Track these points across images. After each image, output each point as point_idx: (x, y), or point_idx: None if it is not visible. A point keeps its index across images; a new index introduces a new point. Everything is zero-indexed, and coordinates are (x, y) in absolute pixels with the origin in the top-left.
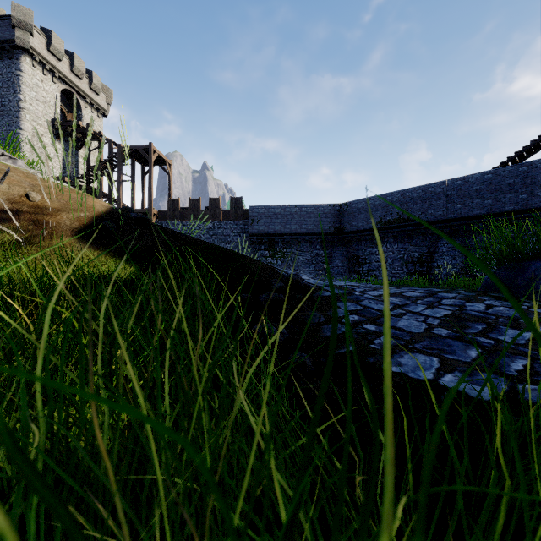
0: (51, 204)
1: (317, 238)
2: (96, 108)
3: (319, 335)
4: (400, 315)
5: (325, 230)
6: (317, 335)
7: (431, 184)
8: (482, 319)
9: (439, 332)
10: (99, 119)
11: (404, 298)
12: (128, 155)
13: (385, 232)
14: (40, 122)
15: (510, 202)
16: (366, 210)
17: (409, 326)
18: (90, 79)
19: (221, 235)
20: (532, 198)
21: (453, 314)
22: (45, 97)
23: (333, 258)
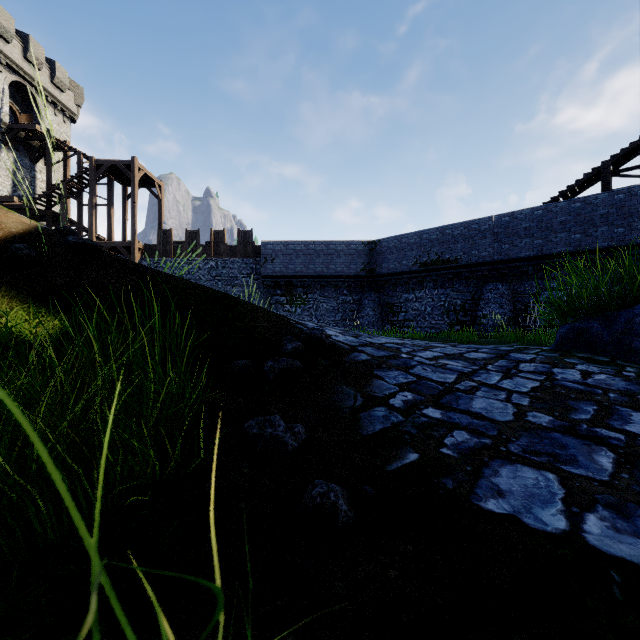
0: None
1: (344, 282)
2: (61, 110)
3: (356, 431)
4: (471, 390)
5: (354, 272)
6: (353, 431)
7: (476, 220)
8: (586, 394)
9: (536, 420)
10: (65, 124)
11: (468, 362)
12: (104, 171)
13: (423, 275)
14: None
15: (562, 243)
16: (402, 248)
17: (490, 410)
18: (53, 70)
19: (227, 276)
20: (585, 238)
21: (543, 386)
22: None
23: (363, 305)
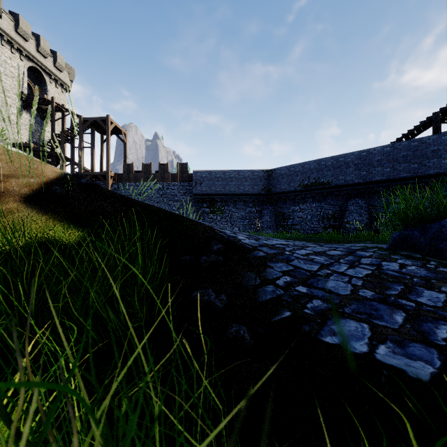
0: (0, 171)
1: (250, 198)
2: (60, 84)
3: (255, 299)
4: (327, 276)
5: (257, 191)
6: (254, 299)
7: (342, 155)
8: (399, 279)
9: (364, 294)
10: (62, 93)
11: (328, 257)
12: (89, 125)
13: (305, 193)
14: (8, 95)
15: (404, 170)
16: (290, 175)
17: (337, 288)
18: (55, 58)
19: (170, 195)
20: (421, 167)
21: (373, 273)
22: (13, 73)
23: (263, 214)
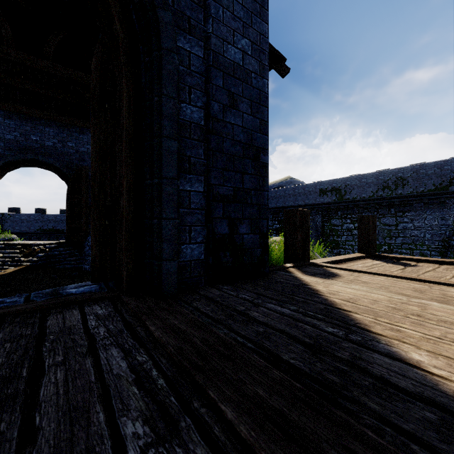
0: None
1: None
2: None
3: None
4: None
5: None
6: None
7: None
8: None
9: None
10: None
11: None
12: None
13: (43, 235)
14: None
15: None
16: (28, 221)
17: None
18: None
19: None
20: None
21: None
22: None
23: None
